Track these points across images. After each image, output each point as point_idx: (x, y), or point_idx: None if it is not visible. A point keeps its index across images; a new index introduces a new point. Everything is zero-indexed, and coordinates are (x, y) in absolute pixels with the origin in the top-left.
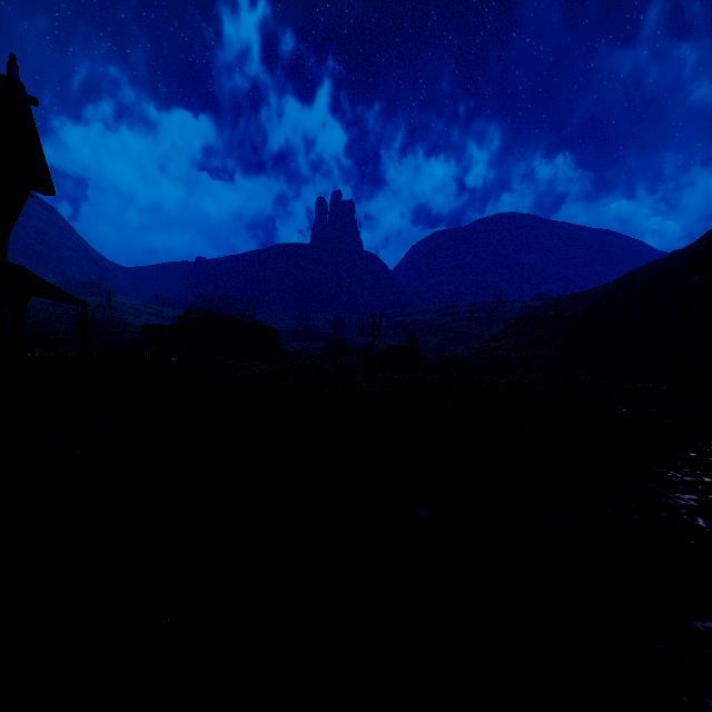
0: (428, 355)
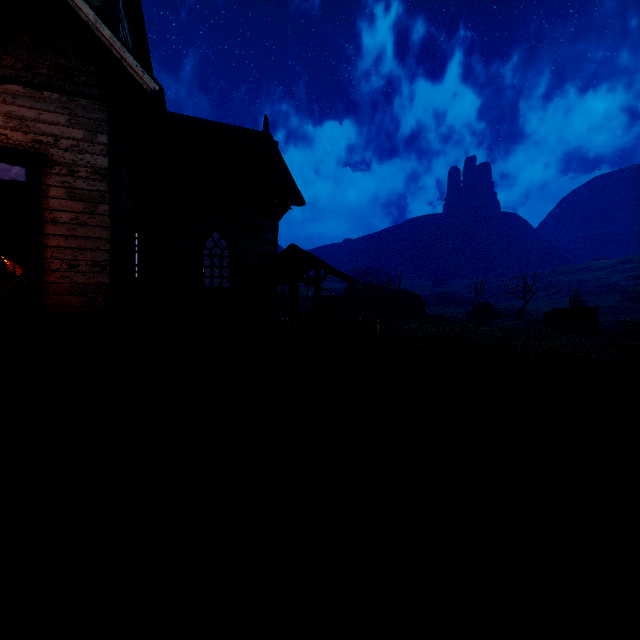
0: (600, 319)
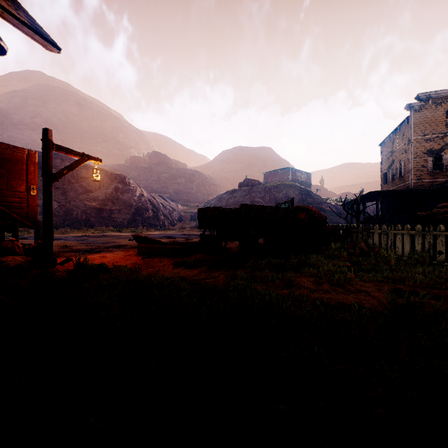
0: None
